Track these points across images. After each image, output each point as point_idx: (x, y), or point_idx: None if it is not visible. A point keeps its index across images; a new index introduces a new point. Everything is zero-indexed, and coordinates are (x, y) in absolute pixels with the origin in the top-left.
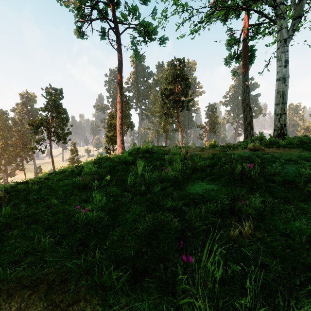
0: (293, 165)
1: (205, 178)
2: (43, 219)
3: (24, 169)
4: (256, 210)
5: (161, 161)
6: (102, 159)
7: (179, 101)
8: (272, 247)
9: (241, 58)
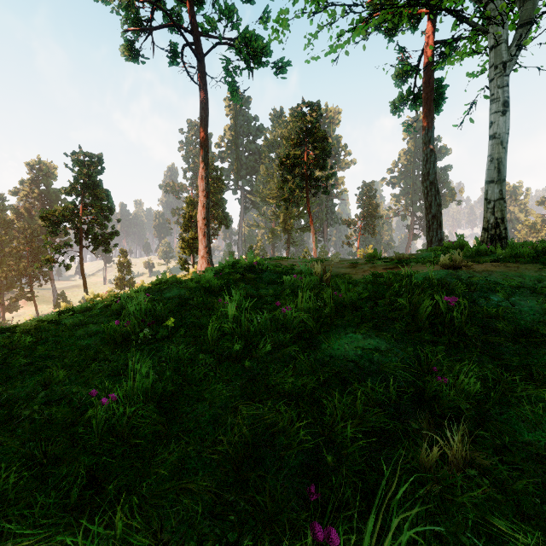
0: (530, 297)
1: (362, 325)
2: (23, 417)
3: (33, 298)
4: (470, 396)
5: (276, 287)
6: (166, 282)
7: (311, 178)
8: (515, 490)
9: (420, 101)
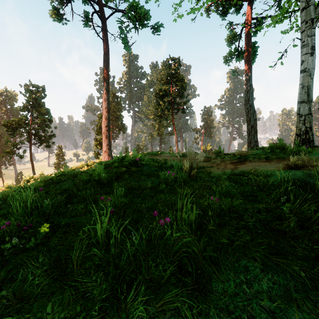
0: None
1: (251, 243)
2: None
3: (1, 176)
4: None
5: (154, 179)
6: (65, 176)
7: (174, 103)
8: None
9: (242, 55)
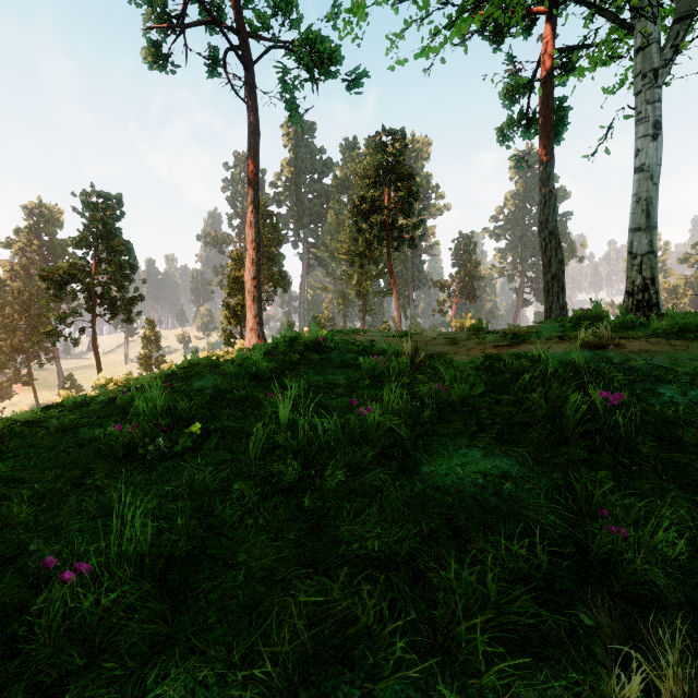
0: None
1: (479, 434)
2: None
3: (32, 383)
4: (668, 562)
5: (350, 372)
6: (197, 366)
7: (393, 227)
8: None
9: (536, 127)
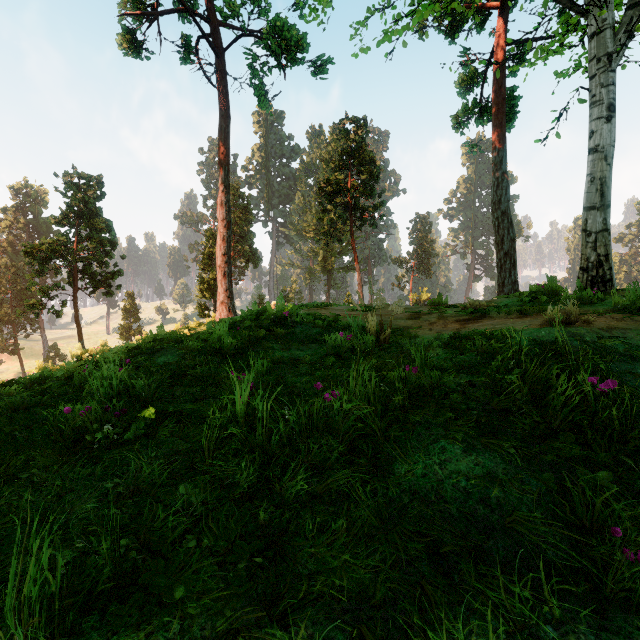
0: None
1: (456, 423)
2: None
3: (18, 352)
4: None
5: (315, 348)
6: (161, 341)
7: (356, 208)
8: None
9: (488, 115)
